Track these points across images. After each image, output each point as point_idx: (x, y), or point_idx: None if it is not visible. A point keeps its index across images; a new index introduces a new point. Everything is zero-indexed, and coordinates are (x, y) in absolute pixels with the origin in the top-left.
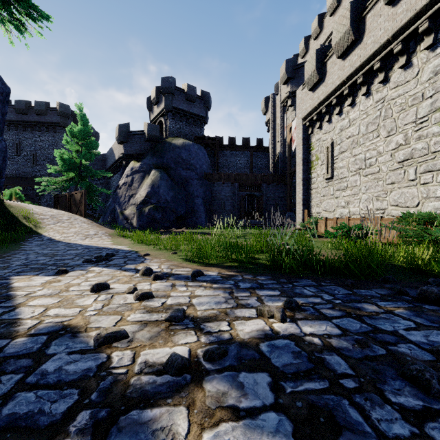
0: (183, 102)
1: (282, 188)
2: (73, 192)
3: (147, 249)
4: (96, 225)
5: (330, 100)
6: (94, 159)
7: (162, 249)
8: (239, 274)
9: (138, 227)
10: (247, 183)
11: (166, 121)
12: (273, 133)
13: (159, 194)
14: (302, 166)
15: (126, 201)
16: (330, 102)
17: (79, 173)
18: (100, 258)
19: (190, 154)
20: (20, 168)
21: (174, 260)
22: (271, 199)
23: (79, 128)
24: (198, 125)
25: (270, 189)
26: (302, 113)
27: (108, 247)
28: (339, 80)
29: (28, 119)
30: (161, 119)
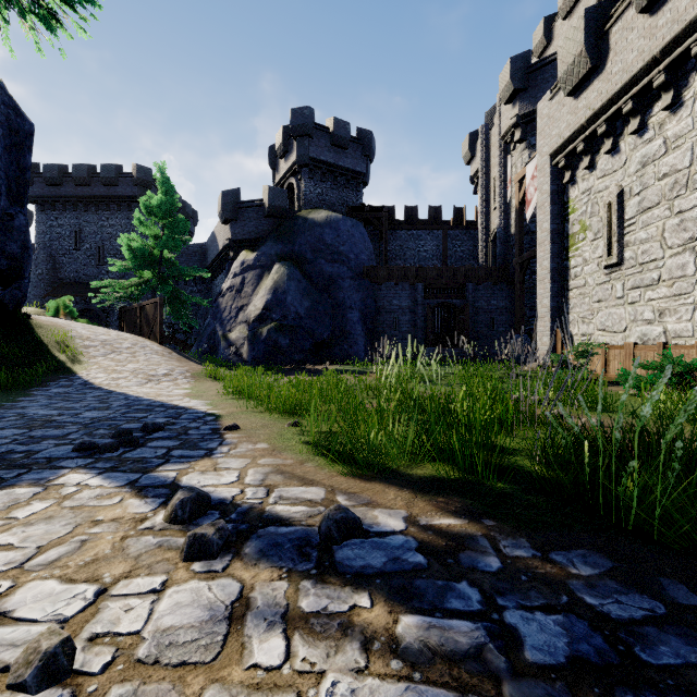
0: (328, 148)
1: (503, 292)
2: (144, 303)
3: (243, 409)
4: (176, 357)
5: (617, 106)
6: (188, 252)
7: (274, 410)
8: (480, 532)
9: (250, 361)
10: (439, 283)
11: (298, 183)
12: (484, 195)
13: (286, 305)
14: (551, 244)
15: (232, 317)
16: (617, 111)
17: (158, 272)
18: (124, 435)
19: (339, 235)
20: (81, 268)
21: (287, 450)
22: (482, 312)
23: (157, 197)
24: (352, 188)
25: (481, 293)
26: (549, 144)
27: (172, 402)
28: (643, 58)
29: (92, 193)
30: (292, 181)
